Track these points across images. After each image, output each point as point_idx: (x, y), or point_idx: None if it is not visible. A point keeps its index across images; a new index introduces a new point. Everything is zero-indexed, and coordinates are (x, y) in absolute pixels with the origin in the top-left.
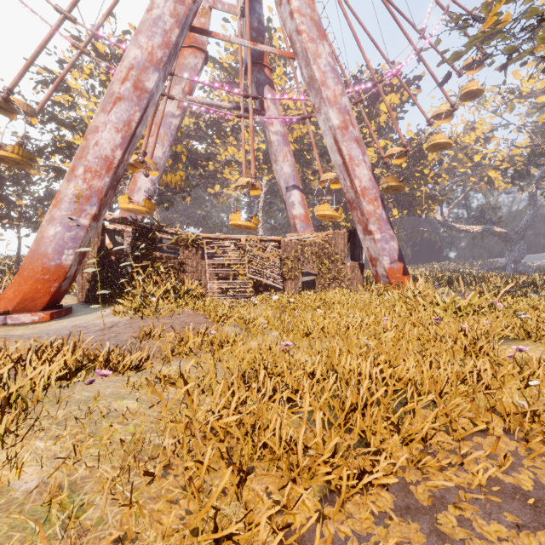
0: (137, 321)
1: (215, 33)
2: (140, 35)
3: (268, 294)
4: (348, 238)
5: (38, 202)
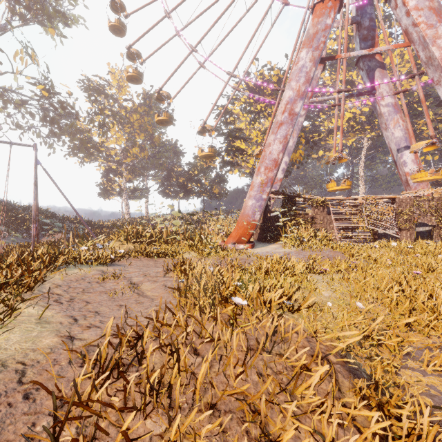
0: (301, 252)
1: (337, 56)
2: (291, 82)
3: (386, 241)
4: None
5: (213, 181)
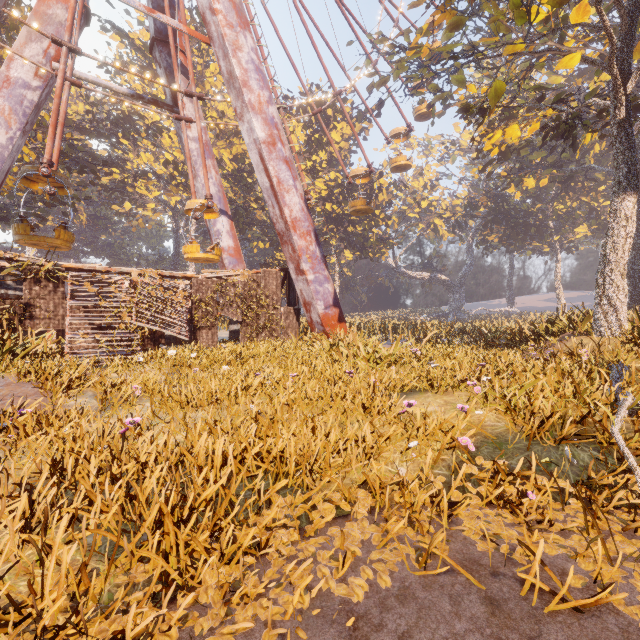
0: None
1: None
2: None
3: (165, 348)
4: (284, 279)
5: None
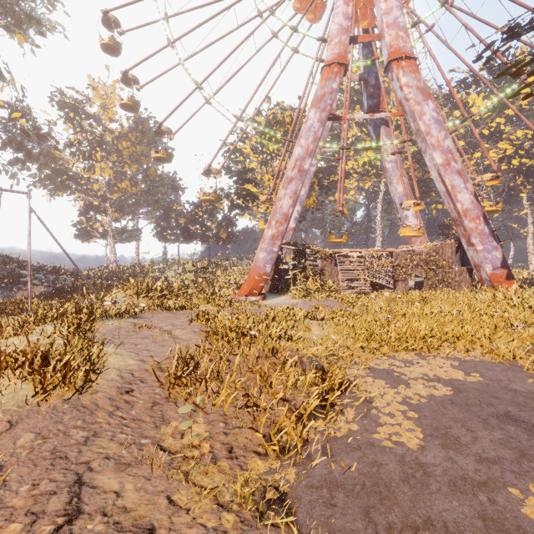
0: (307, 303)
1: (343, 117)
2: (301, 139)
3: (382, 291)
4: (458, 246)
5: (220, 224)
